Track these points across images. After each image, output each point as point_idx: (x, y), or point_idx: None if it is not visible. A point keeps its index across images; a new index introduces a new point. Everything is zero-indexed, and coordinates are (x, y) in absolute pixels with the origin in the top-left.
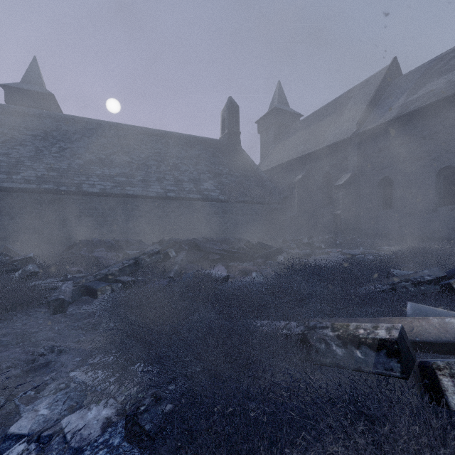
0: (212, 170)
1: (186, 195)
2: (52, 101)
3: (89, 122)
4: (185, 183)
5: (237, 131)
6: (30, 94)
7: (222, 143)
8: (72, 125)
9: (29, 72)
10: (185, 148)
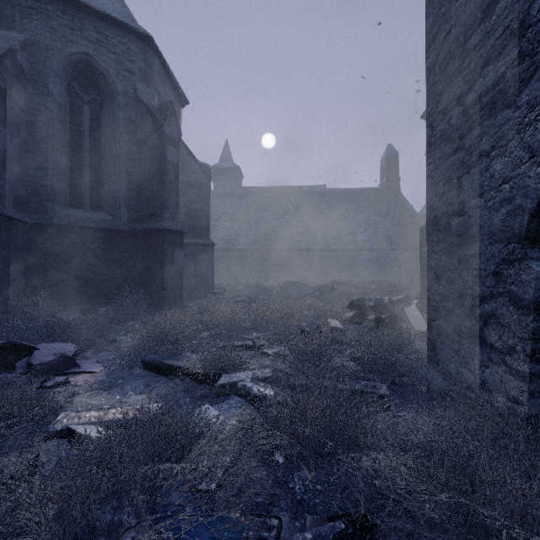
0: (368, 222)
1: (345, 247)
2: (238, 171)
3: (271, 193)
4: (344, 236)
5: (396, 178)
6: (225, 170)
7: (380, 191)
8: (261, 198)
9: (223, 152)
10: (344, 204)
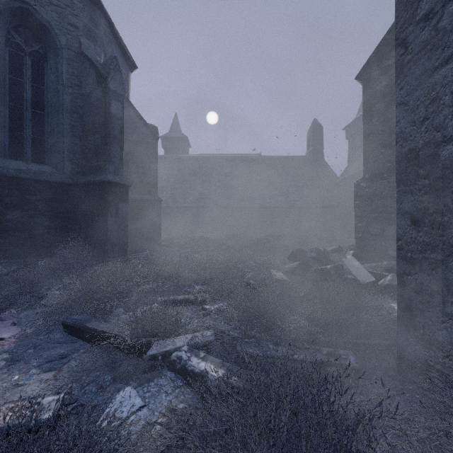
0: (298, 184)
1: (278, 205)
2: (186, 140)
3: (214, 158)
4: (277, 196)
5: (320, 147)
6: (174, 139)
7: (307, 159)
8: (205, 163)
9: (173, 124)
10: (277, 169)
